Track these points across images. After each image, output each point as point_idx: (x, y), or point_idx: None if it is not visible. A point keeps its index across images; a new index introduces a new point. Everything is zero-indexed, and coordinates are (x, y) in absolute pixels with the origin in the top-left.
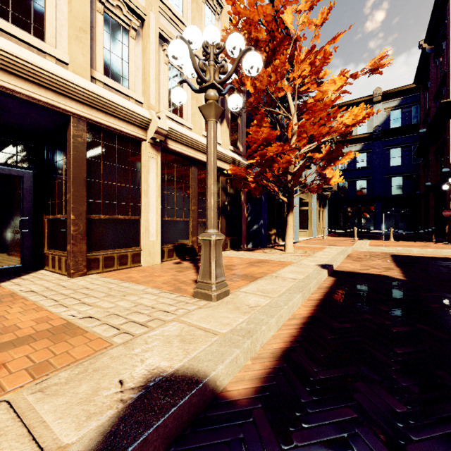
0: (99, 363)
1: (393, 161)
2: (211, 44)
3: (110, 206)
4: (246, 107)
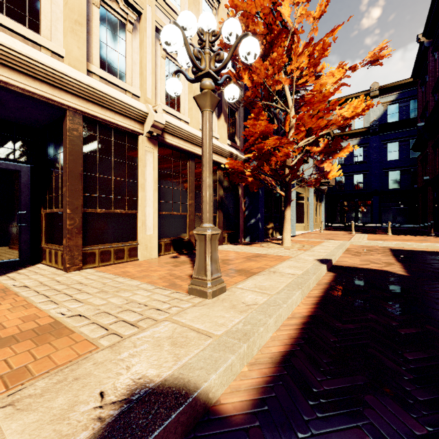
0: (81, 370)
1: (390, 155)
2: (207, 32)
3: (107, 200)
4: (243, 102)
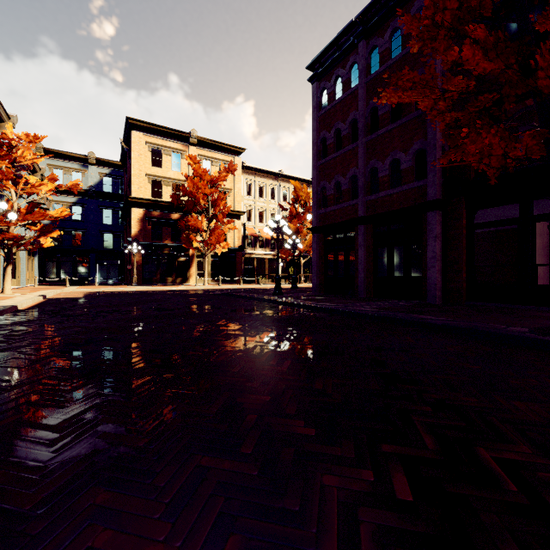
0: None
1: (106, 220)
2: None
3: None
4: None
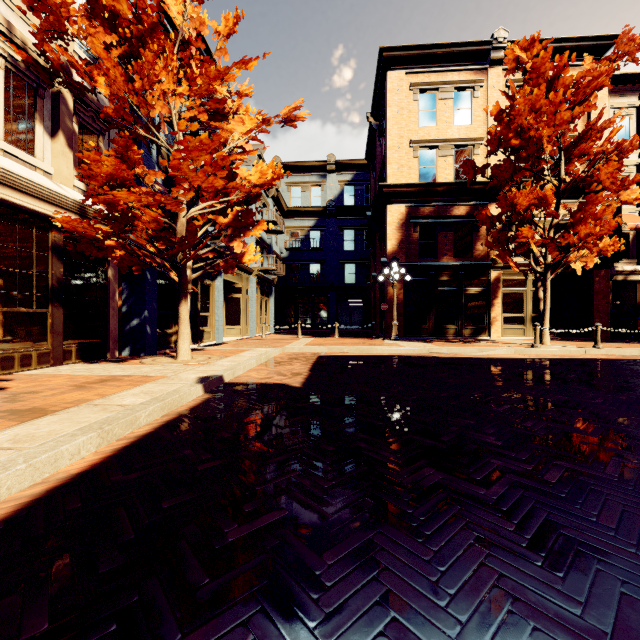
0: None
1: (347, 245)
2: None
3: None
4: None
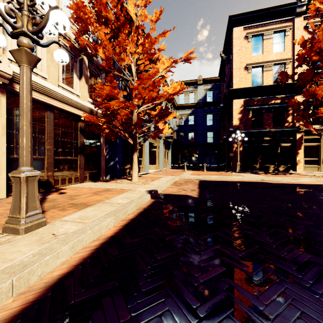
0: None
1: (208, 122)
2: None
3: None
4: None
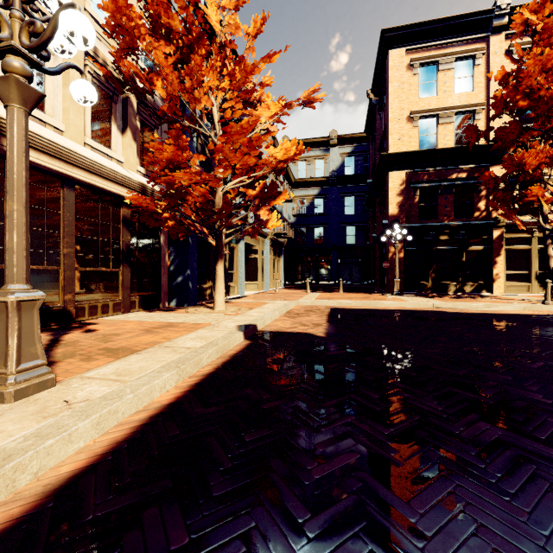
0: None
1: (348, 210)
2: None
3: None
4: None
